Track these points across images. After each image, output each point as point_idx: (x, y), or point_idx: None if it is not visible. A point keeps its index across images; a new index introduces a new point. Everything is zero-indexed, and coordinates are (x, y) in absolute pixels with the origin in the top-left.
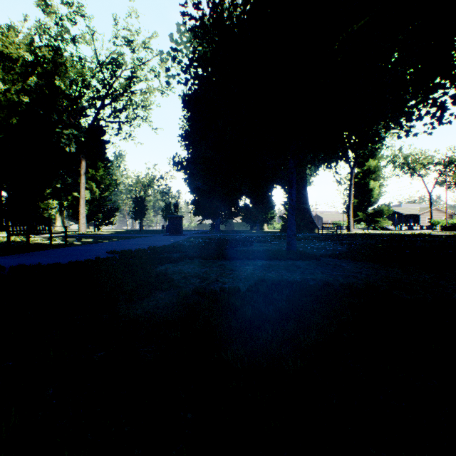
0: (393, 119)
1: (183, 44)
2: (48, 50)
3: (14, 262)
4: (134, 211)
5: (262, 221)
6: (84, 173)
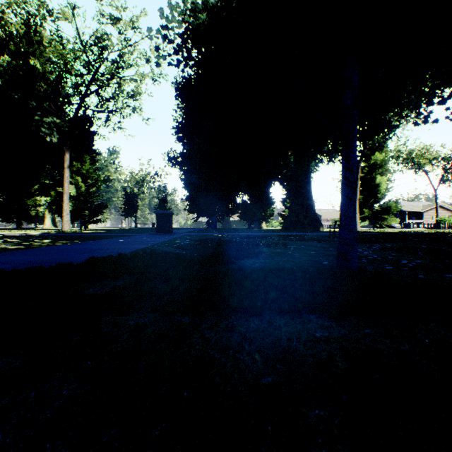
0: (407, 105)
1: (174, 20)
2: (19, 23)
3: None
4: (124, 208)
5: (261, 218)
6: (68, 166)
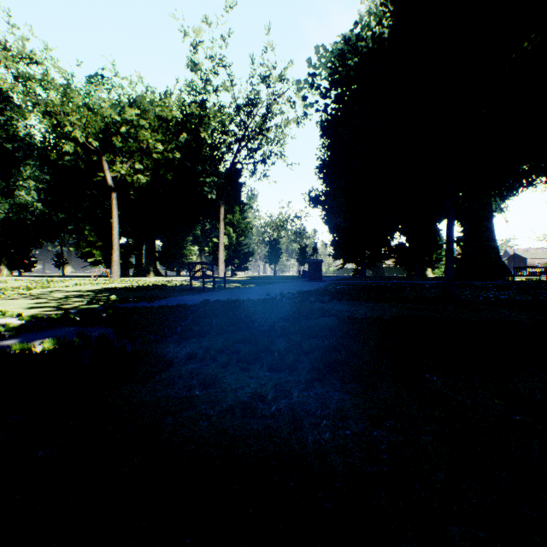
0: None
1: (322, 66)
2: (195, 106)
3: (208, 298)
4: (268, 255)
5: (423, 264)
6: (222, 219)
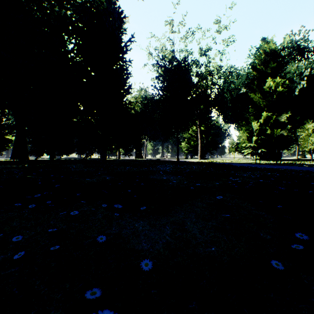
0: None
1: None
2: None
3: None
4: None
5: None
6: None
